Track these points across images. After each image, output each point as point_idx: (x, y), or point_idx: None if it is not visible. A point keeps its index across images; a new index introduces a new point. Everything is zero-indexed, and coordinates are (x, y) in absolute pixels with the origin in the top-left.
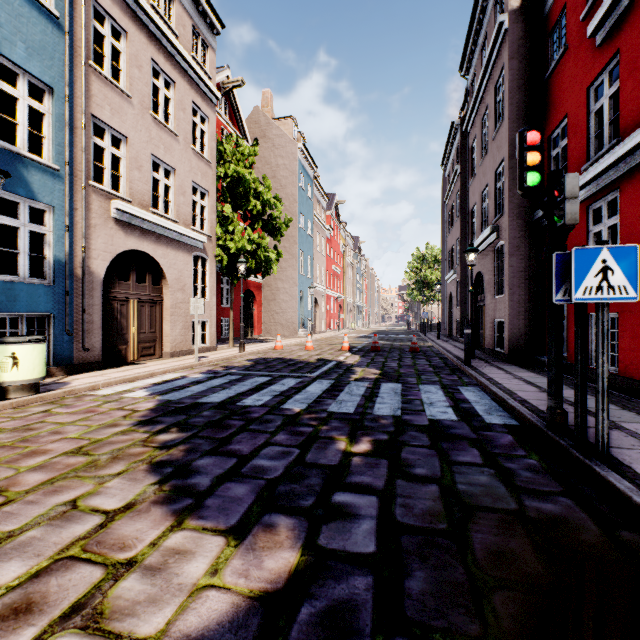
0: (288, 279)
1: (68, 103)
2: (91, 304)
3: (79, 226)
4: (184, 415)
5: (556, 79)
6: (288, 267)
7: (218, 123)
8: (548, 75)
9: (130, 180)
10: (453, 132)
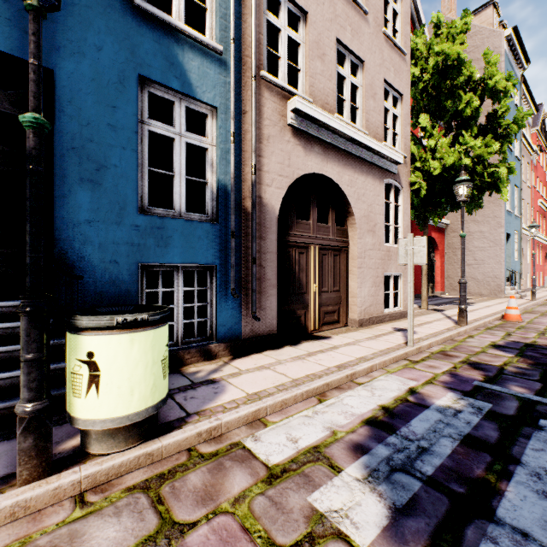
0: (486, 219)
1: None
2: (263, 251)
3: (248, 137)
4: None
5: None
6: (486, 203)
7: None
8: None
9: (310, 74)
10: None
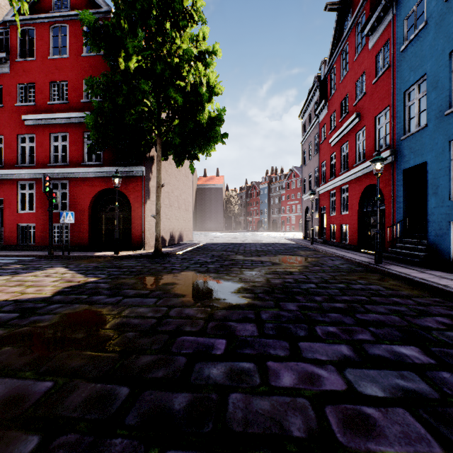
0: None
1: None
2: None
3: None
4: None
5: None
6: None
7: None
8: None
9: None
10: None
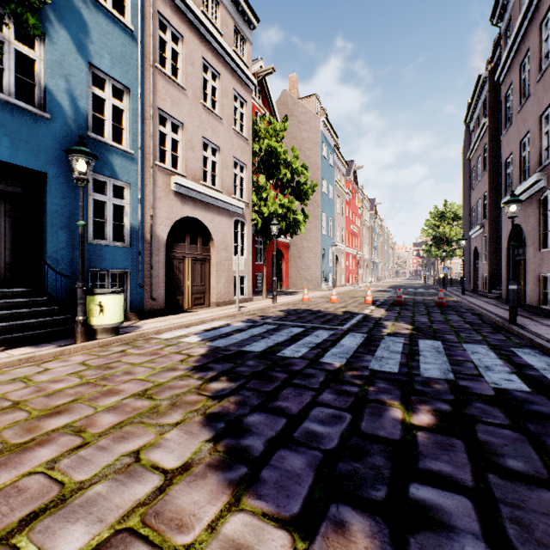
0: (312, 239)
1: (140, 99)
2: (157, 262)
3: (148, 199)
4: (231, 363)
5: None
6: (312, 228)
7: (253, 107)
8: None
9: (185, 159)
10: (479, 86)
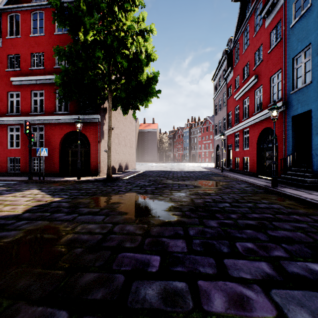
0: None
1: None
2: None
3: None
4: None
5: None
6: None
7: None
8: None
9: None
10: None
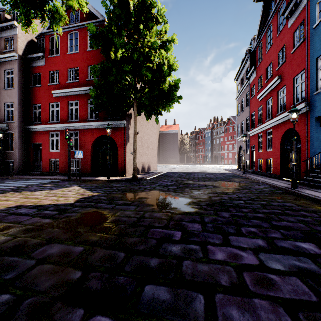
0: None
1: None
2: None
3: None
4: None
5: (36, 90)
6: None
7: None
8: (33, 87)
9: None
10: None
